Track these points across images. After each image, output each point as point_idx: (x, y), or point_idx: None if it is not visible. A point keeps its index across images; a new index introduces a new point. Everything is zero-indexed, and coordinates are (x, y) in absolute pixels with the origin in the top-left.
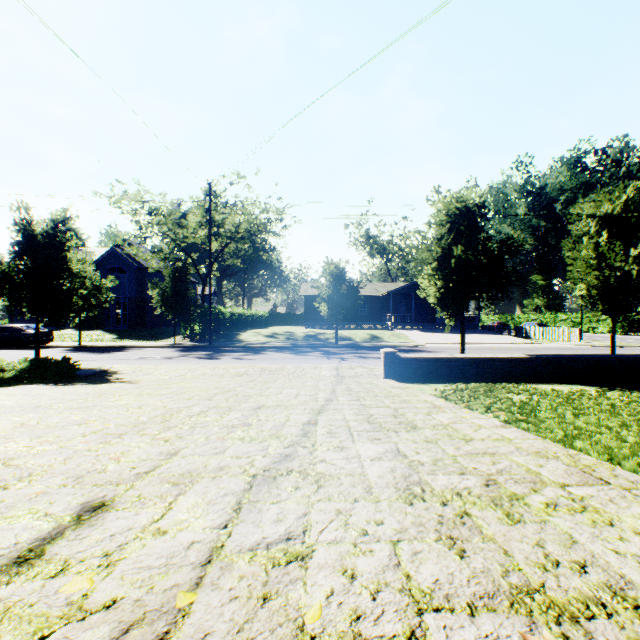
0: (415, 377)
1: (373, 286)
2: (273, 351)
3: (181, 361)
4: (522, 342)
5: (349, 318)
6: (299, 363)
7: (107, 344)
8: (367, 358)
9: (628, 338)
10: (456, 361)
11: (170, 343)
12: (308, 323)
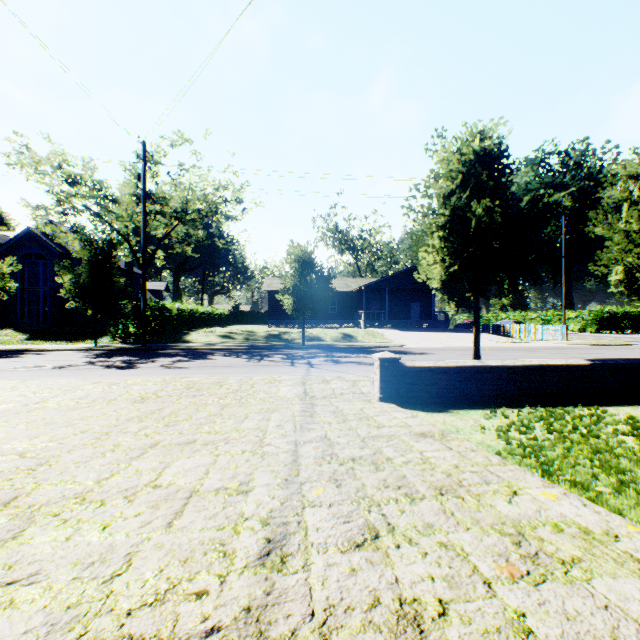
0: (428, 398)
1: (343, 281)
2: (222, 355)
3: (74, 372)
4: (508, 341)
5: (318, 316)
6: (250, 373)
7: (2, 347)
8: (344, 363)
9: (604, 336)
10: (489, 371)
11: (92, 345)
12: (272, 321)
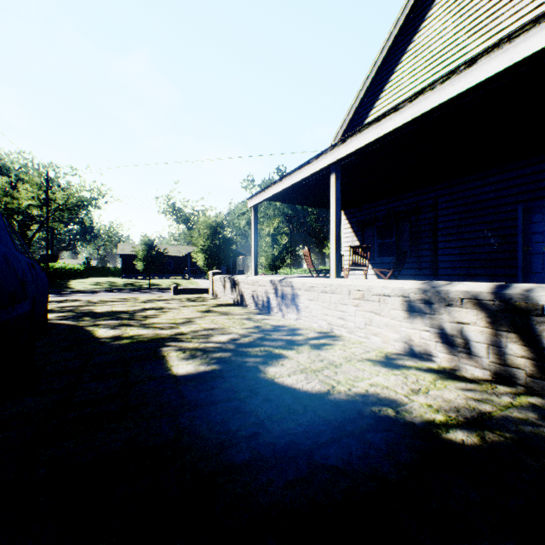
0: None
1: (177, 248)
2: (106, 292)
3: None
4: None
5: (159, 271)
6: (128, 296)
7: None
8: (168, 293)
9: None
10: (204, 289)
11: None
12: (125, 275)
